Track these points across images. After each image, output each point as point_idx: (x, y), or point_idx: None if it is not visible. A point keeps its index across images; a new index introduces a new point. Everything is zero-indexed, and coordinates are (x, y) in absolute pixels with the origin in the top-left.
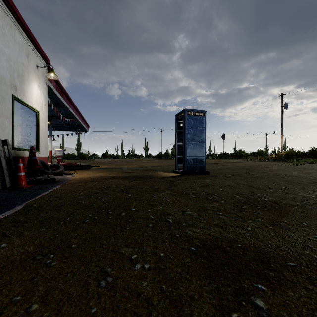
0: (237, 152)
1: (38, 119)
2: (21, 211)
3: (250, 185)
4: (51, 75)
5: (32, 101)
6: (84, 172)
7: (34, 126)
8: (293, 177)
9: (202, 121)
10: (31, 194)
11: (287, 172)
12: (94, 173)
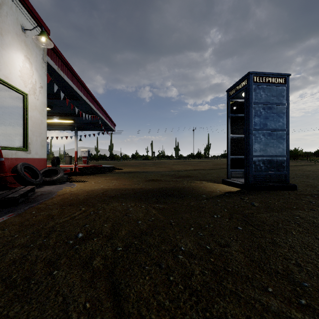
0: (291, 151)
1: (26, 105)
2: None
3: None
4: (43, 41)
5: (11, 76)
6: (95, 178)
7: (18, 114)
8: None
9: (281, 93)
10: None
11: None
12: (106, 181)
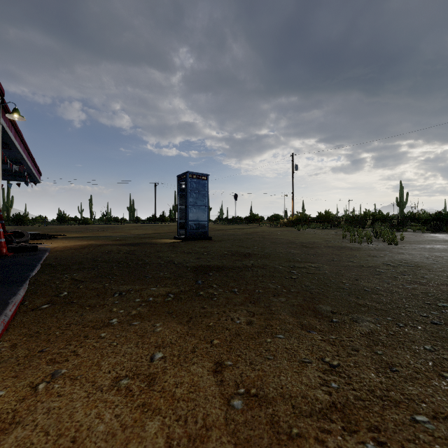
0: (250, 216)
1: None
2: (46, 267)
3: (242, 246)
4: (14, 115)
5: None
6: (56, 241)
7: None
8: (283, 239)
9: (205, 185)
10: (31, 258)
11: (283, 236)
12: (73, 242)
